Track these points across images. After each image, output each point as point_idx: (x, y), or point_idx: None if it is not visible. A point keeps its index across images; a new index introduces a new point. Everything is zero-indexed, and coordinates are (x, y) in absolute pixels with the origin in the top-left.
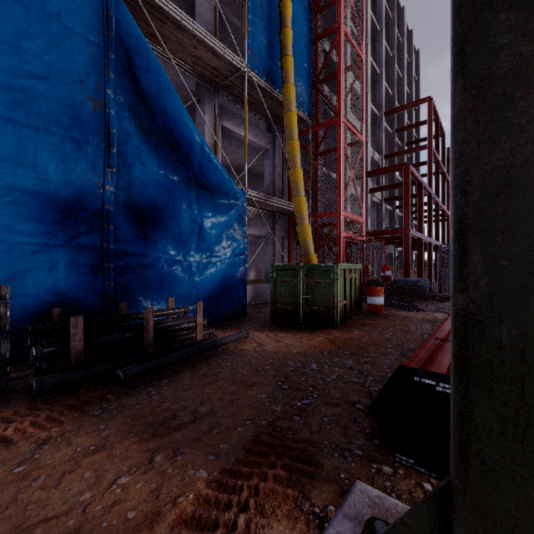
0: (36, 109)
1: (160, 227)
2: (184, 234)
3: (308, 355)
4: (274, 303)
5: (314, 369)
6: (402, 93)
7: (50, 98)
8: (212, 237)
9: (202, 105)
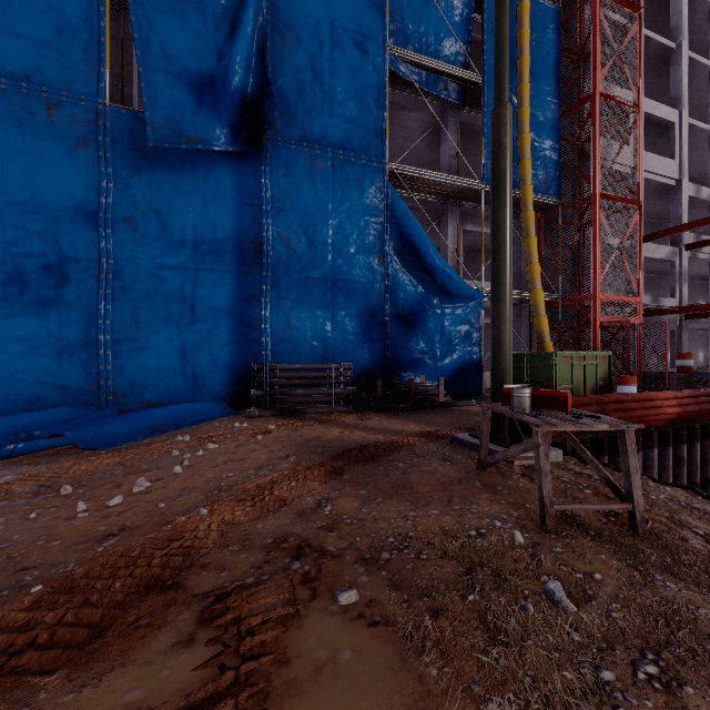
0: (355, 271)
1: (415, 328)
2: (431, 332)
3: None
4: None
5: None
6: None
7: (360, 263)
8: (452, 332)
9: (445, 219)
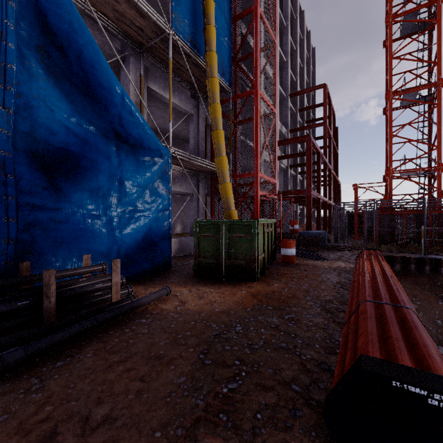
0: None
1: (75, 179)
2: (103, 188)
3: (232, 314)
4: (198, 257)
5: (240, 332)
6: (303, 81)
7: None
8: (134, 192)
9: (127, 64)
